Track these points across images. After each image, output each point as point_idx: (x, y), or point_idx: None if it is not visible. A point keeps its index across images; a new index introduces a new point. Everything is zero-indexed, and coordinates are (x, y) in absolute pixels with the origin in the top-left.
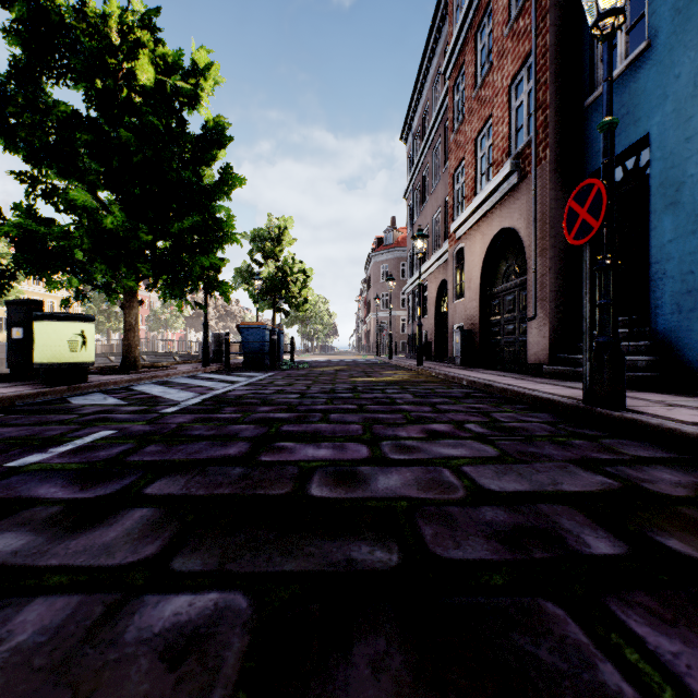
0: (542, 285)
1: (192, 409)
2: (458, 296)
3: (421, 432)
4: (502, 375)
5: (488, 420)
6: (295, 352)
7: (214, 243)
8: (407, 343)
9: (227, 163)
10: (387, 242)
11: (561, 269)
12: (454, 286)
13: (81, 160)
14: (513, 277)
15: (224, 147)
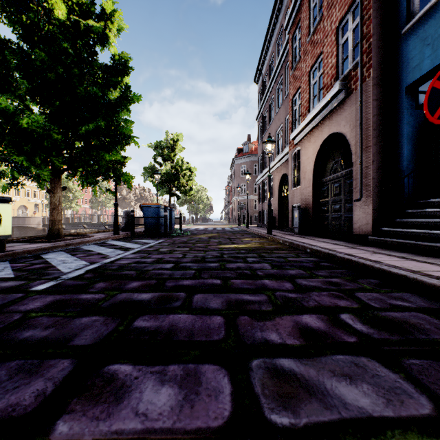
0: (366, 174)
1: (64, 285)
2: (295, 184)
3: (295, 332)
4: (335, 244)
5: (358, 305)
6: (184, 223)
7: (117, 144)
8: (258, 216)
9: (126, 83)
10: (245, 151)
11: (381, 162)
12: (292, 177)
13: (14, 80)
14: (339, 169)
15: (127, 75)
